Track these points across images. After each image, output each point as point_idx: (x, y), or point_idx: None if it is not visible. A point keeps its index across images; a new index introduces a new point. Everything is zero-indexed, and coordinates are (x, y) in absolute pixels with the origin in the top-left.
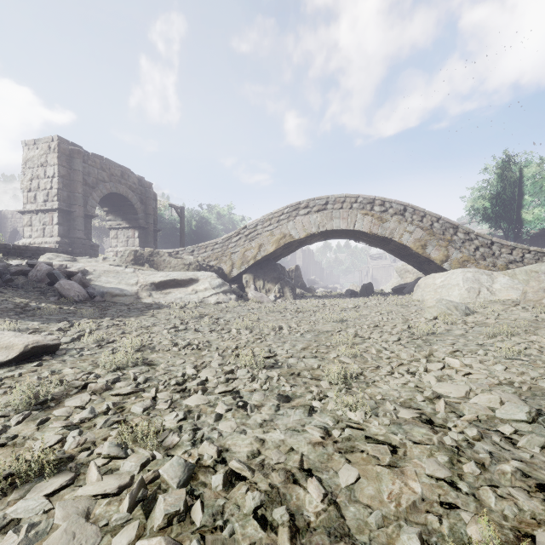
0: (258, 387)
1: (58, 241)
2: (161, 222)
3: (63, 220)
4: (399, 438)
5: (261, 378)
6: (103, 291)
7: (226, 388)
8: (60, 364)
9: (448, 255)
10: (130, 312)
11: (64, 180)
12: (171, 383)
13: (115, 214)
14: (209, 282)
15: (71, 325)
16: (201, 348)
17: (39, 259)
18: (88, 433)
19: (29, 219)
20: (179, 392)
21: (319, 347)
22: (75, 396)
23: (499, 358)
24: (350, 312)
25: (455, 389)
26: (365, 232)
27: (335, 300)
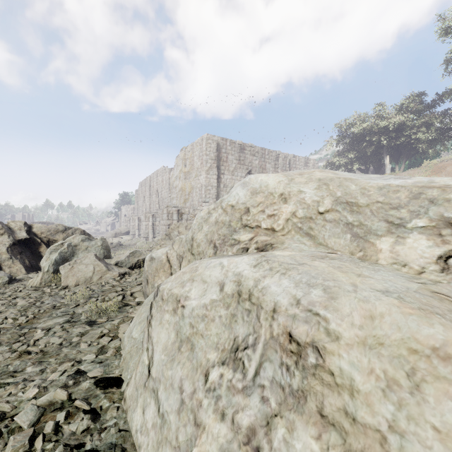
0: None
1: None
2: None
3: None
4: None
5: None
6: None
7: None
8: None
9: None
10: None
11: None
12: None
13: None
14: None
15: None
16: None
17: None
18: None
19: None
20: None
21: None
22: None
23: None
24: None
25: None
26: None
27: None
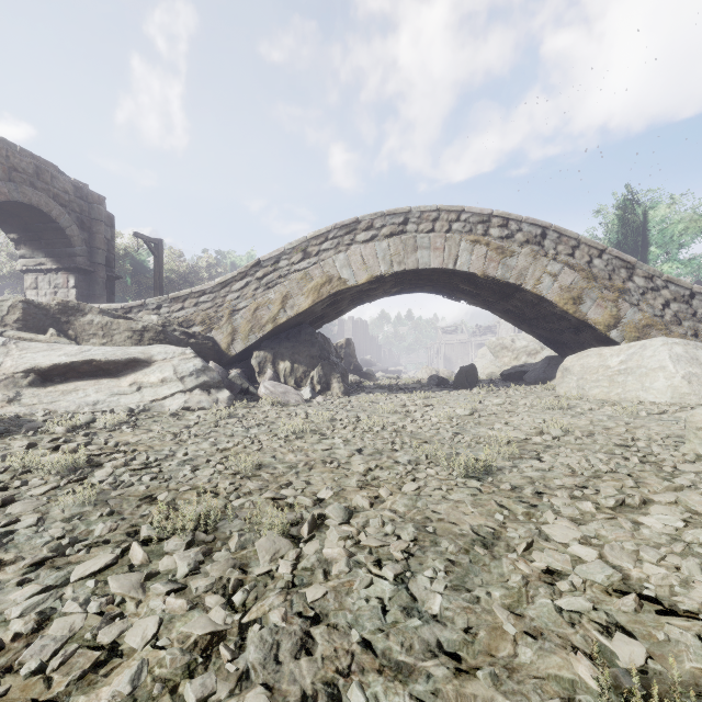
0: None
1: None
2: (141, 273)
3: None
4: None
5: None
6: None
7: None
8: None
9: (618, 316)
10: None
11: None
12: None
13: (31, 245)
14: (175, 364)
15: None
16: None
17: None
18: None
19: None
20: None
21: None
22: None
23: None
24: (472, 428)
25: None
26: (474, 273)
27: (421, 395)
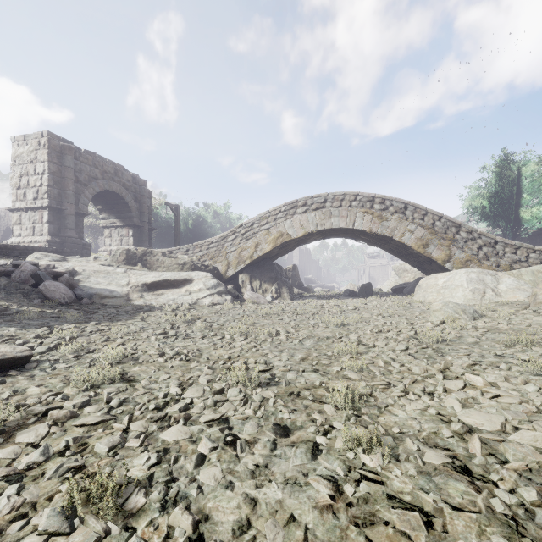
0: (251, 414)
1: (48, 240)
2: (157, 221)
3: (53, 218)
4: (432, 500)
5: (254, 400)
6: (91, 293)
7: (213, 416)
8: (26, 380)
9: (450, 255)
10: (118, 316)
11: (54, 177)
12: (149, 408)
13: (109, 212)
14: (204, 282)
15: (51, 332)
16: (190, 359)
17: (27, 258)
18: (31, 488)
19: (18, 217)
20: (156, 421)
21: (320, 358)
22: (31, 427)
23: (525, 373)
24: (350, 314)
25: (487, 419)
26: (365, 230)
27: (334, 300)
